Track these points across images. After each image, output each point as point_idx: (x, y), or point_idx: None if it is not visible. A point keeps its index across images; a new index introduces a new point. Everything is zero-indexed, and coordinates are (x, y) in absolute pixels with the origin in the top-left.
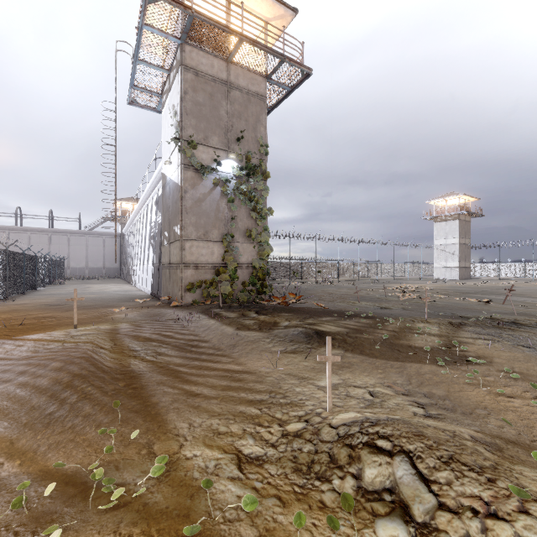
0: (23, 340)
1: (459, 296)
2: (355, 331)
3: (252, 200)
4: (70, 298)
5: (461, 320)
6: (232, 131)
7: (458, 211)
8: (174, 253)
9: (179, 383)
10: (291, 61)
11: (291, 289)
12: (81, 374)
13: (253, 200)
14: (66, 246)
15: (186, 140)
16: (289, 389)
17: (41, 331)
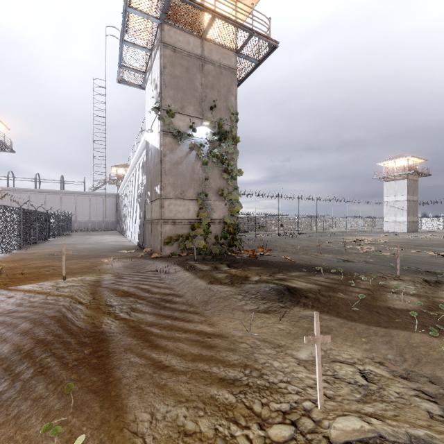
0: (15, 290)
1: (414, 249)
2: (327, 288)
3: (223, 162)
4: (71, 248)
5: (437, 278)
6: (206, 101)
7: (407, 171)
8: (155, 210)
9: (147, 349)
10: (259, 35)
11: (257, 241)
12: (45, 340)
13: (225, 162)
14: (74, 204)
15: (165, 109)
16: (265, 364)
17: (35, 280)
